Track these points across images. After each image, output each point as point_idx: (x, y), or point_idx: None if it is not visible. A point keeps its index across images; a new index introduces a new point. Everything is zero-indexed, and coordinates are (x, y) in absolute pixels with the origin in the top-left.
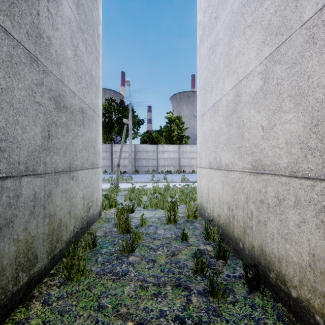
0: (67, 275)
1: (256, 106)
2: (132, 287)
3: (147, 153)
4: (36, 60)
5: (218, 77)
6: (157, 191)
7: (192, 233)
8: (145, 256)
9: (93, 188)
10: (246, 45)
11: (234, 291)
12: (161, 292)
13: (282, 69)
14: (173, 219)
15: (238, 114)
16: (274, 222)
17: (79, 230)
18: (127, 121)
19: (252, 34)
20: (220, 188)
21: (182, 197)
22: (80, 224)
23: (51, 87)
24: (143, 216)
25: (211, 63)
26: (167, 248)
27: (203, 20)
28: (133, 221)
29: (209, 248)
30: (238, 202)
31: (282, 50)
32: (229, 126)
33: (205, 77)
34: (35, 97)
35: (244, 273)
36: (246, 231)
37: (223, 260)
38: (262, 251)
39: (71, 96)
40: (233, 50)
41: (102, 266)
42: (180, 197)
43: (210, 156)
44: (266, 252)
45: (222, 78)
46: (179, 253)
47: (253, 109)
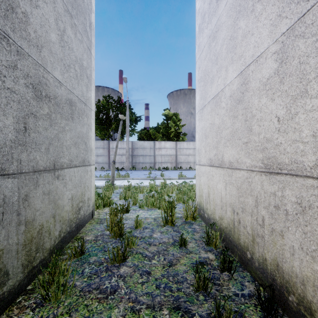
0: (44, 295)
1: (269, 93)
2: (122, 310)
3: (144, 150)
4: (6, 38)
5: (220, 65)
6: (153, 188)
7: (191, 237)
8: (138, 267)
9: (84, 187)
10: (255, 24)
11: (245, 316)
12: (156, 317)
13: (307, 43)
14: (171, 220)
15: (245, 104)
16: (296, 234)
17: (66, 235)
18: (123, 116)
19: (263, 9)
20: (223, 188)
21: (180, 196)
22: (68, 227)
23: (28, 72)
24: (139, 216)
25: (212, 52)
26: (164, 255)
27: (202, 7)
28: (127, 222)
29: (211, 256)
30: (245, 206)
31: (307, 19)
32: (233, 119)
33: (205, 67)
34: (4, 81)
35: (254, 291)
36: (255, 239)
37: (228, 273)
38: (277, 267)
39: (56, 86)
40: (239, 32)
41: (88, 280)
42: (178, 195)
43: (210, 153)
44: (283, 268)
45: (224, 66)
46: (177, 263)
47: (265, 97)
